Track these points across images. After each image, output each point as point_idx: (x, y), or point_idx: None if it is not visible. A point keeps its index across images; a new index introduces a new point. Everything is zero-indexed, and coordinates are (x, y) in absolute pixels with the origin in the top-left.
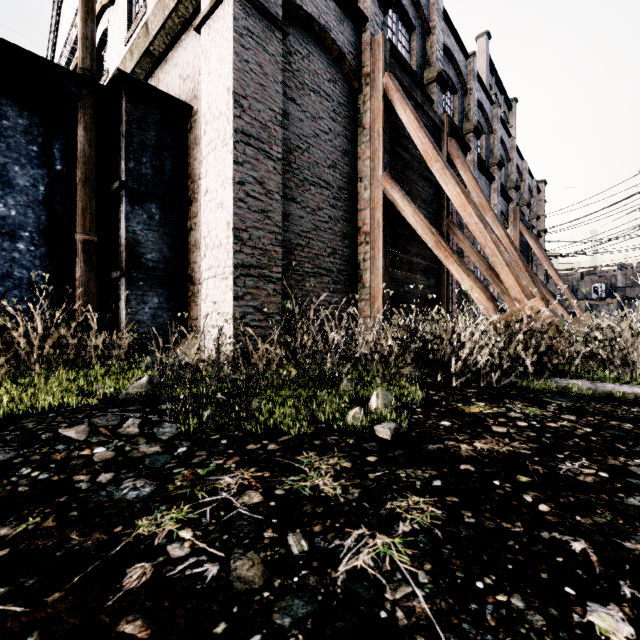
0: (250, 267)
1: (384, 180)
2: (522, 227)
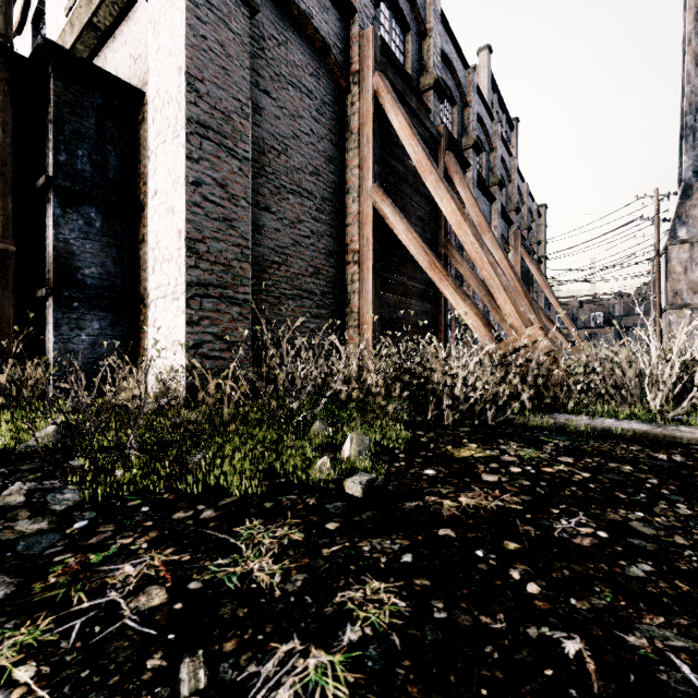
0: (208, 286)
1: (374, 192)
2: (523, 252)
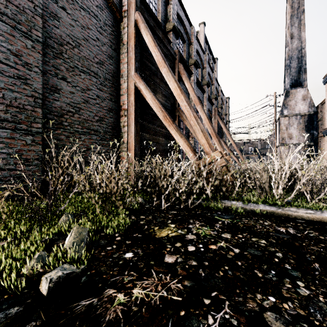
0: (3, 121)
1: (135, 77)
2: (218, 118)
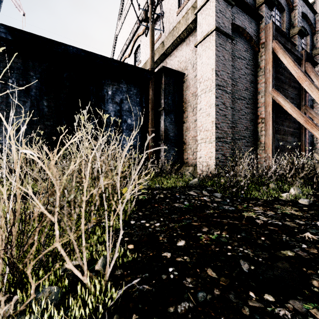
0: (220, 138)
1: (273, 92)
2: None
